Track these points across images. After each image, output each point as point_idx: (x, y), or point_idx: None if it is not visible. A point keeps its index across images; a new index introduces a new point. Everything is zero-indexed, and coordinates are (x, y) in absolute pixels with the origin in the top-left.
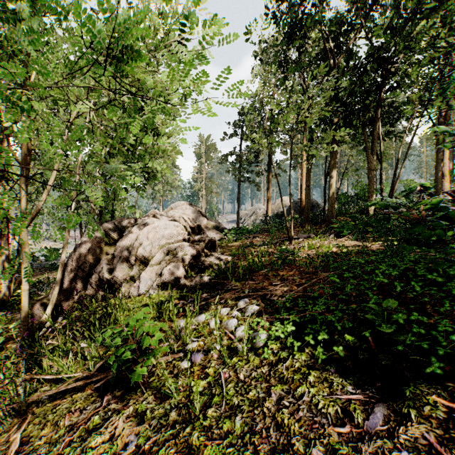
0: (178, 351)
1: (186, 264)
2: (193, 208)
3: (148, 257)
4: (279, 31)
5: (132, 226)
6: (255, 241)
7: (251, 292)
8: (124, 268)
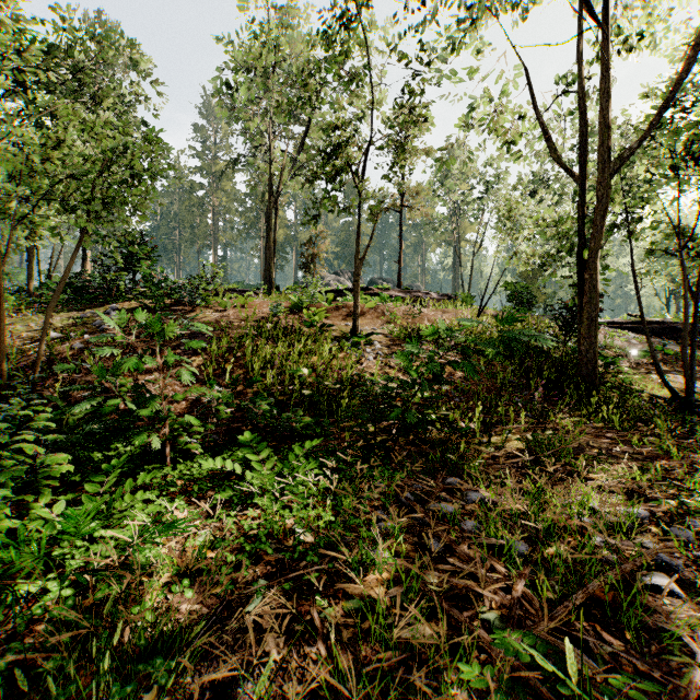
0: None
1: None
2: None
3: None
4: None
5: None
6: None
7: None
8: None
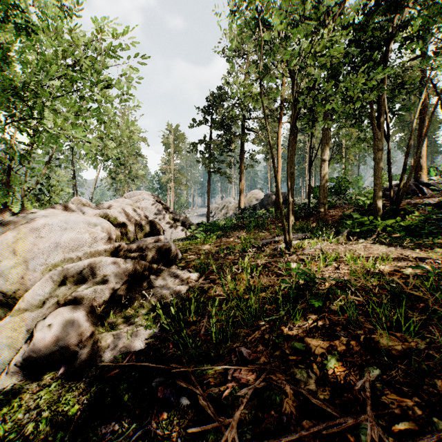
0: None
1: (106, 299)
2: (153, 199)
3: (15, 293)
4: None
5: None
6: (231, 242)
7: None
8: None
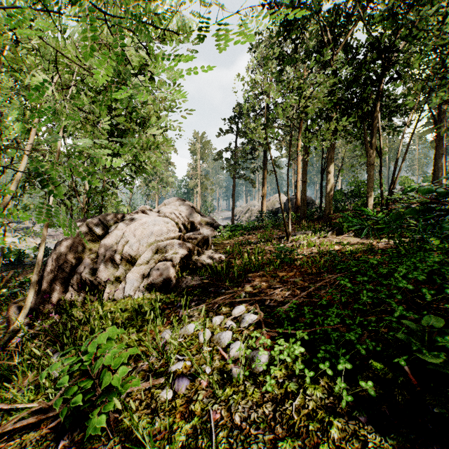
0: (159, 373)
1: (177, 263)
2: (187, 204)
3: (135, 256)
4: (274, 23)
5: (119, 222)
6: (250, 238)
7: (247, 296)
8: (109, 268)
